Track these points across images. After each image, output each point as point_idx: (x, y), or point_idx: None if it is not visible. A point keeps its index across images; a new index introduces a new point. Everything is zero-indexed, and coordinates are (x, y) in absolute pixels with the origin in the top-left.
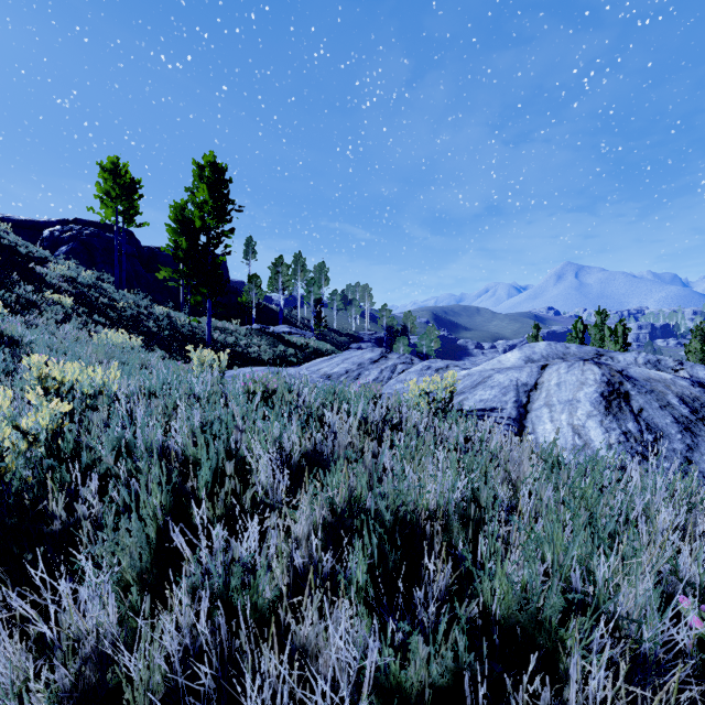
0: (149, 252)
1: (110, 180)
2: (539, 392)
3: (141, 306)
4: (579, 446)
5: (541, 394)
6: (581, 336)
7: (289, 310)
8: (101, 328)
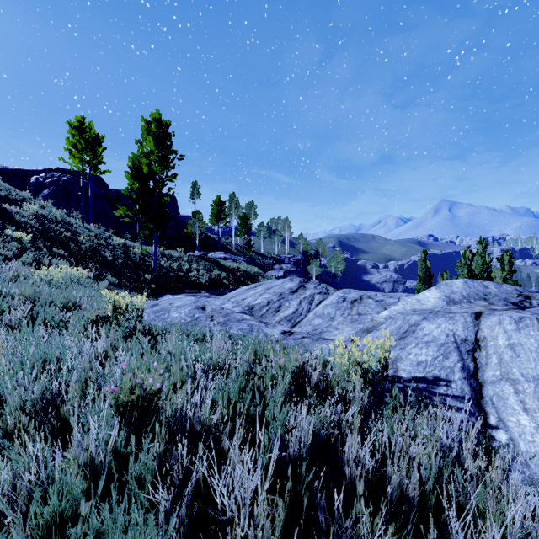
0: (115, 194)
1: (77, 135)
2: (485, 353)
3: (102, 238)
4: None
5: (490, 358)
6: (469, 263)
7: (225, 238)
8: (55, 261)
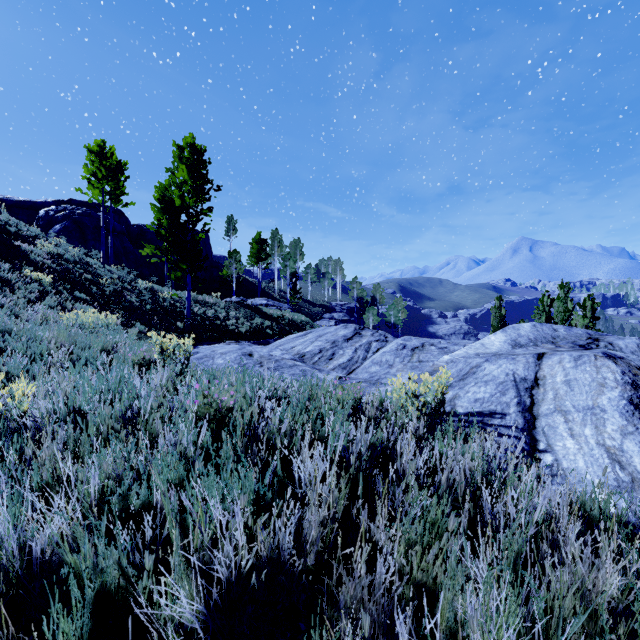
0: (137, 230)
1: (97, 162)
2: (542, 390)
3: (126, 281)
4: (626, 483)
5: (547, 394)
6: (547, 310)
7: (266, 282)
8: (79, 305)
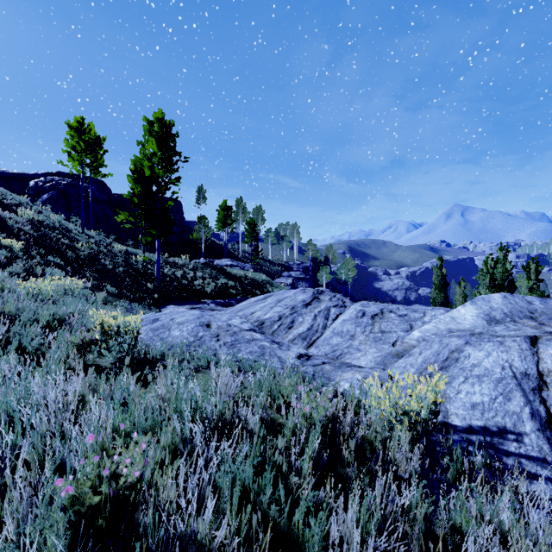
0: (118, 199)
1: (76, 136)
2: None
3: (102, 245)
4: None
5: None
6: (491, 271)
7: (232, 244)
8: (49, 270)
